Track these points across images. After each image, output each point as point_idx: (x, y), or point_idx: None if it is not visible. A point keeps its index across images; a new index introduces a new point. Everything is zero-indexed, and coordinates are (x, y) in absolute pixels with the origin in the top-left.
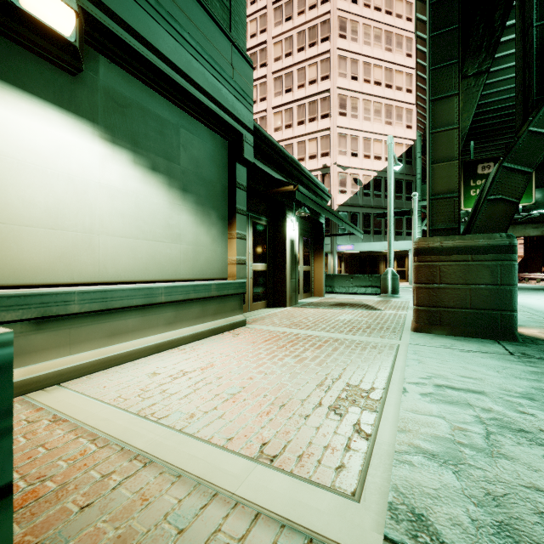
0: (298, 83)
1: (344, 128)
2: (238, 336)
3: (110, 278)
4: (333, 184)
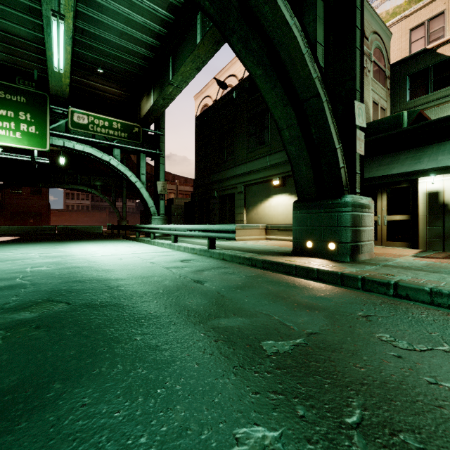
0: None
1: None
2: None
3: (291, 223)
4: None
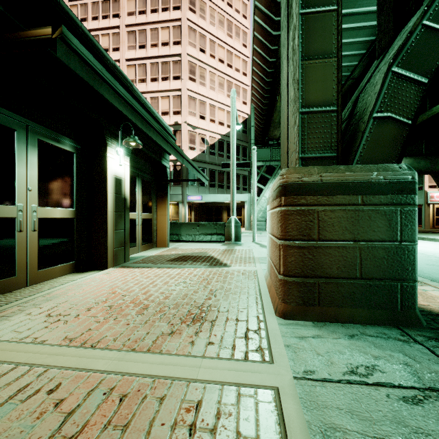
0: (152, 42)
1: (194, 92)
2: None
3: None
4: (184, 141)
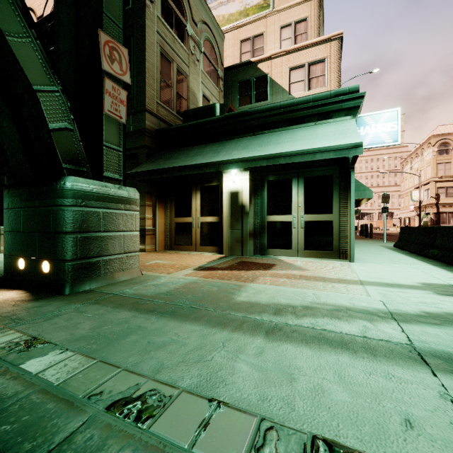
0: None
1: None
2: None
3: None
4: None
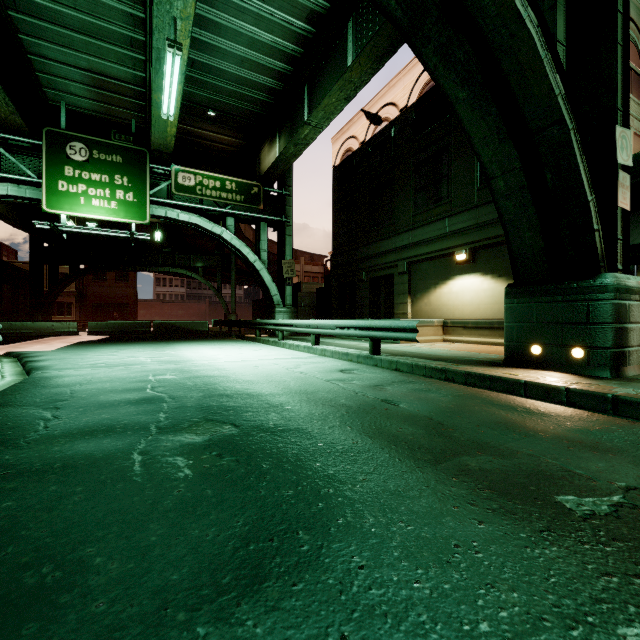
0: None
1: None
2: None
3: (484, 318)
4: None
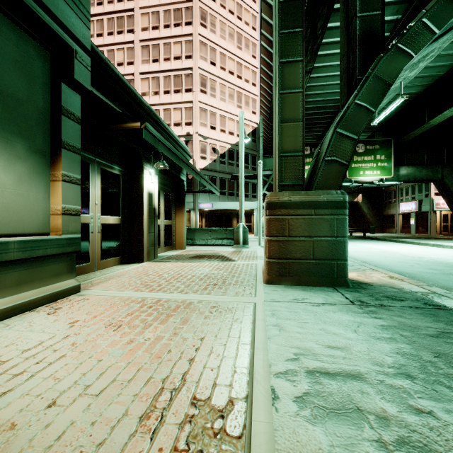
0: (165, 56)
1: (205, 104)
2: (56, 312)
3: None
4: (195, 151)
